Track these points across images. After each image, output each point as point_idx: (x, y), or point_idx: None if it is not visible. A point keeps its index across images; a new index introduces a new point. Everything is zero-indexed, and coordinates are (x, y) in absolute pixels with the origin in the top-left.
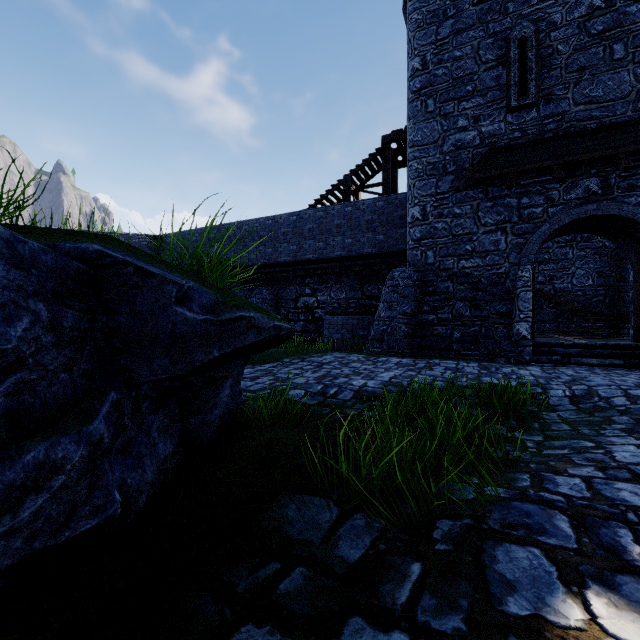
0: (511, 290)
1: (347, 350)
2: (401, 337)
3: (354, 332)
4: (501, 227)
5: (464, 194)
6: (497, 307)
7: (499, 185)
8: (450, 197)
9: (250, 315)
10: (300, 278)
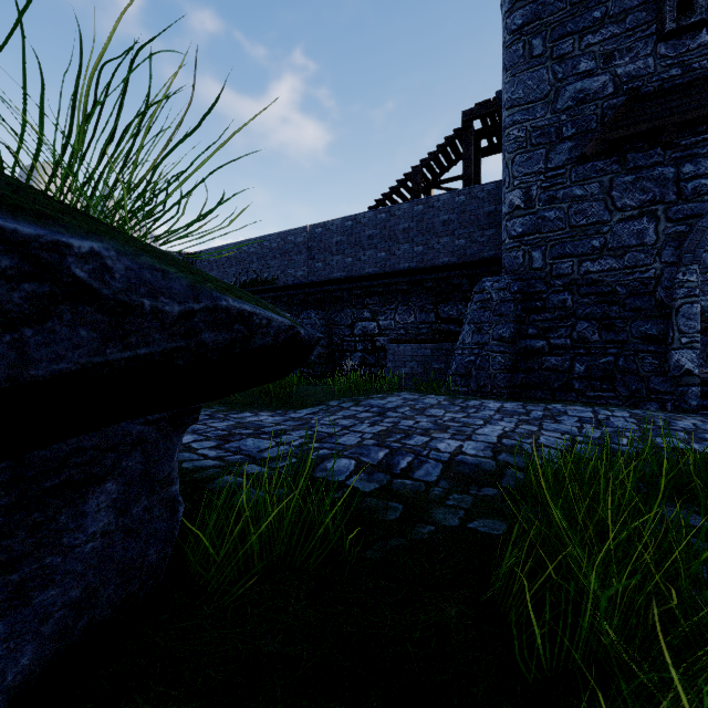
0: (665, 302)
1: (417, 389)
2: (496, 371)
3: (427, 365)
4: (648, 210)
5: (589, 167)
6: (643, 328)
7: (645, 149)
8: (567, 173)
9: (55, 238)
10: (357, 298)
